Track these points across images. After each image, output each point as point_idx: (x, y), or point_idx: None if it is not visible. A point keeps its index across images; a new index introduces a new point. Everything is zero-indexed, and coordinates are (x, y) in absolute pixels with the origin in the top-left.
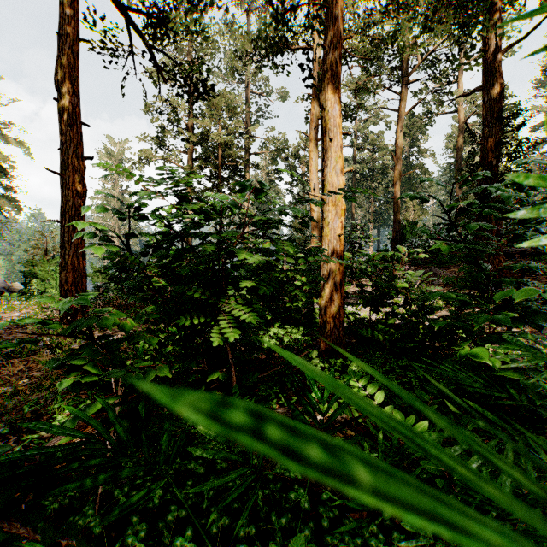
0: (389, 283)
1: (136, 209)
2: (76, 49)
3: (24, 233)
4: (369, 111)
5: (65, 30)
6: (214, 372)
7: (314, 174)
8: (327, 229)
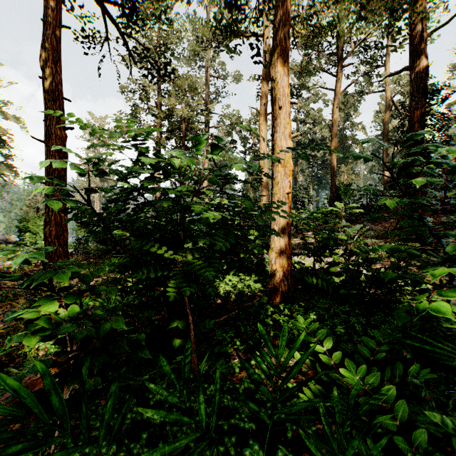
0: (332, 236)
1: (95, 165)
2: (58, 34)
3: (21, 194)
4: (310, 91)
5: (49, 17)
6: (173, 320)
7: (264, 144)
8: (277, 188)
